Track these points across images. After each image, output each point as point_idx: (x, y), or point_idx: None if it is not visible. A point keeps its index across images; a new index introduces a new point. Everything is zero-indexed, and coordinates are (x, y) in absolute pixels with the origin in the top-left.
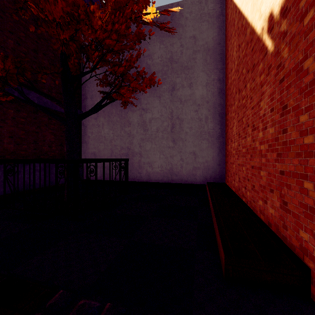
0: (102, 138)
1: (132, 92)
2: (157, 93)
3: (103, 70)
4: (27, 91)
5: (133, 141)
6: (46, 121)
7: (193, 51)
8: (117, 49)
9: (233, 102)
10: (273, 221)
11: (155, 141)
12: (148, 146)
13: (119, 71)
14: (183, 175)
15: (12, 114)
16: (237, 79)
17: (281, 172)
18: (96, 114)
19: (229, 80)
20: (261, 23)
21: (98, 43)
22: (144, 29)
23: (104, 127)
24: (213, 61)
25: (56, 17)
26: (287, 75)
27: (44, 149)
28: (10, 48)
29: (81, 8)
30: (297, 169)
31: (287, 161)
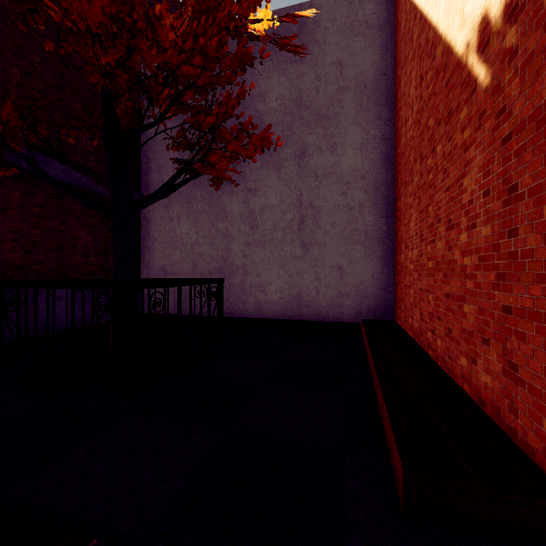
0: (178, 241)
1: (229, 160)
2: (275, 161)
3: (179, 122)
4: (45, 158)
5: (231, 246)
6: (79, 212)
7: (337, 88)
8: (204, 84)
9: (409, 177)
10: (490, 397)
11: (270, 246)
12: (259, 256)
13: (207, 123)
14: (321, 306)
15: (17, 199)
16: (418, 138)
17: (505, 309)
18: (166, 199)
19: (402, 140)
20: (464, 36)
21: (168, 72)
22: (252, 47)
23: (181, 221)
24: (374, 106)
25: (92, 25)
26: (517, 128)
27: (75, 262)
28: (14, 84)
29: (138, 9)
30: (538, 305)
31: (517, 289)
